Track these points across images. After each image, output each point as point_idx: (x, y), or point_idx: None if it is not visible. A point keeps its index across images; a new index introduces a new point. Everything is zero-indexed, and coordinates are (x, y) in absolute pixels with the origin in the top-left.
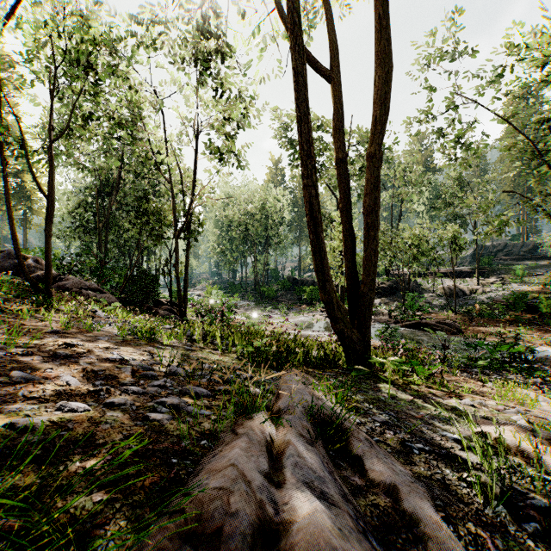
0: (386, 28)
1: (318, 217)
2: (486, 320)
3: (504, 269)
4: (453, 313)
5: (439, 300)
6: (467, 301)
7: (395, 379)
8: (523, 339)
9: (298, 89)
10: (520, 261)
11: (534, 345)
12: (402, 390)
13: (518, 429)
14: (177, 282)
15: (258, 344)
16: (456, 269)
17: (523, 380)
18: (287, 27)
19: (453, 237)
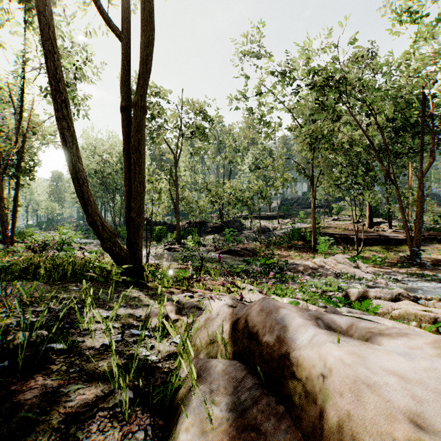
0: (146, 4)
1: (73, 147)
2: (277, 247)
3: (296, 213)
4: (258, 243)
5: (253, 235)
6: (270, 235)
7: (155, 285)
8: (291, 257)
9: (42, 26)
10: (306, 209)
11: (293, 260)
12: (145, 291)
13: (170, 303)
14: (2, 219)
15: (3, 262)
16: (268, 214)
17: (266, 281)
18: None
19: (258, 189)
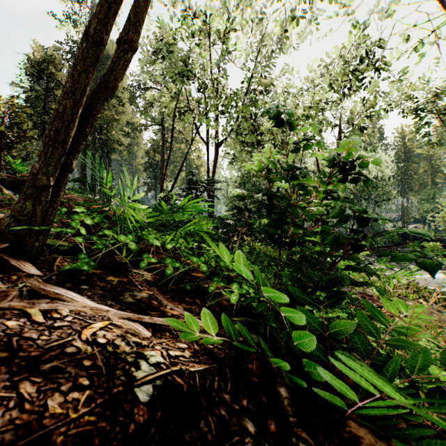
0: None
1: None
2: None
3: None
4: None
5: None
6: None
7: None
8: None
9: None
10: None
11: None
12: None
13: None
14: None
15: None
16: None
17: None
18: None
19: None
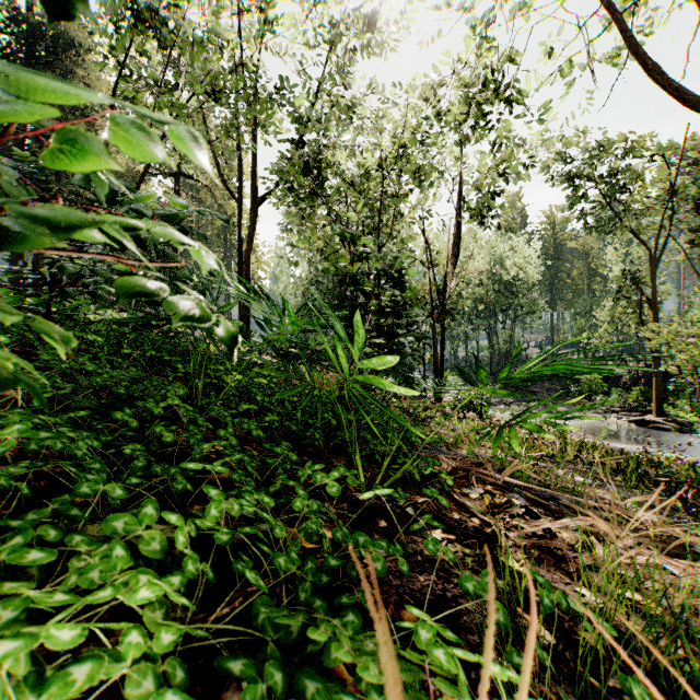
0: None
1: None
2: None
3: None
4: None
5: None
6: None
7: None
8: None
9: None
10: None
11: None
12: None
13: None
14: (435, 372)
15: (667, 473)
16: None
17: None
18: (644, 64)
19: None
